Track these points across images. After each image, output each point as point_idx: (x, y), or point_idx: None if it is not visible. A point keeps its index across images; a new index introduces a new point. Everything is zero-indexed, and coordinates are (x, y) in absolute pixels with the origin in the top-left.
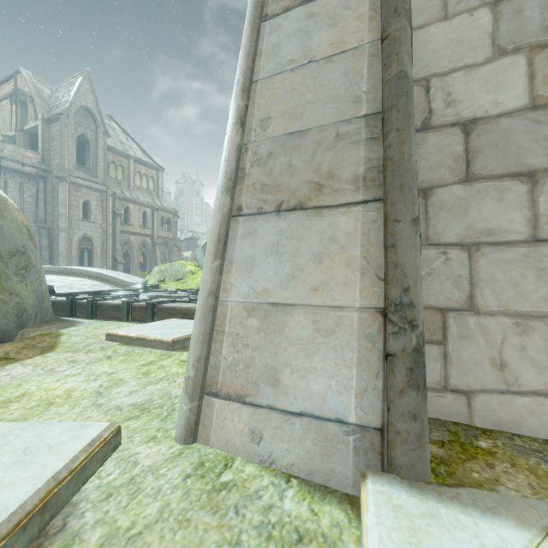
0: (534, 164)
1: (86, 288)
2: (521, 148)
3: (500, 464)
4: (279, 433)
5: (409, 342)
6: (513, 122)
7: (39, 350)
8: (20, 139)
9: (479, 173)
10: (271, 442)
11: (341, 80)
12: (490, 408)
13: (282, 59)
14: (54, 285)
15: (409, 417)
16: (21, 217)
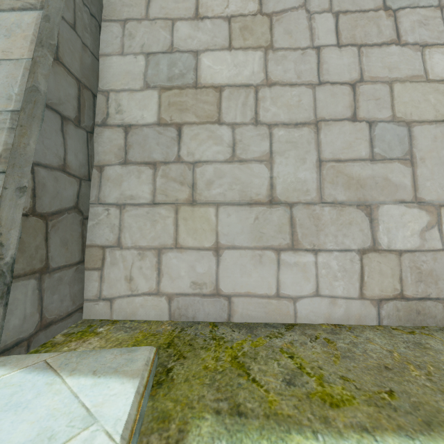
0: (156, 158)
1: None
2: (151, 147)
3: (93, 339)
4: None
5: None
6: (149, 131)
7: None
8: None
9: (131, 159)
10: None
11: (2, 80)
12: (122, 306)
13: None
14: None
15: None
16: None
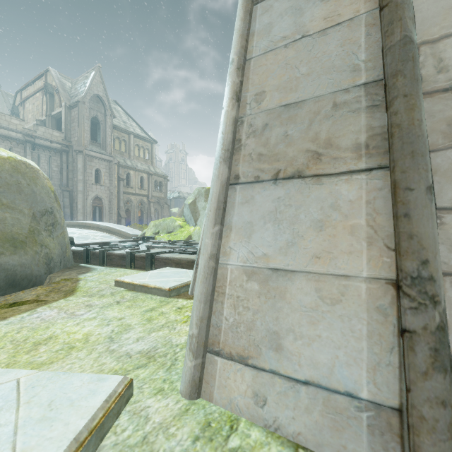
0: None
1: (98, 239)
2: None
3: None
4: (284, 399)
5: (432, 319)
6: None
7: (63, 294)
8: (49, 123)
9: None
10: (275, 407)
11: (336, 51)
12: None
13: (274, 37)
14: (74, 236)
15: (437, 403)
16: (49, 184)
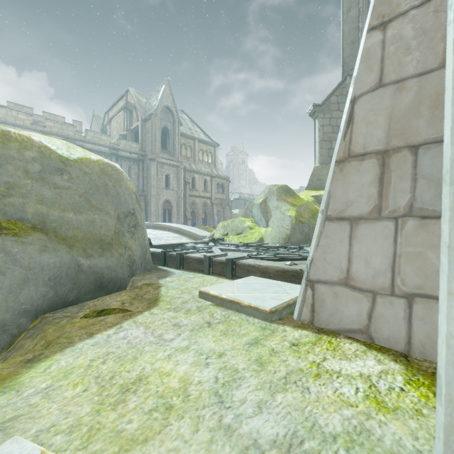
0: None
1: (170, 240)
2: None
3: None
4: None
5: None
6: None
7: (146, 303)
8: (129, 136)
9: None
10: None
11: None
12: None
13: None
14: (150, 237)
15: None
16: (132, 185)
